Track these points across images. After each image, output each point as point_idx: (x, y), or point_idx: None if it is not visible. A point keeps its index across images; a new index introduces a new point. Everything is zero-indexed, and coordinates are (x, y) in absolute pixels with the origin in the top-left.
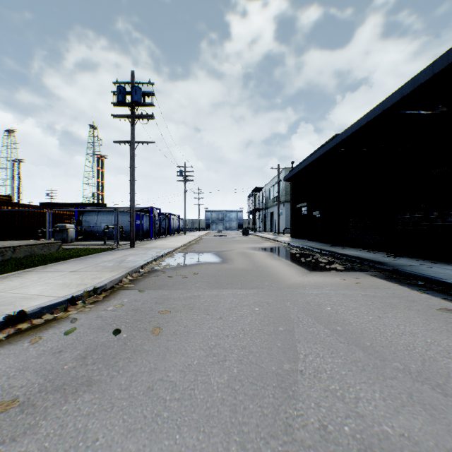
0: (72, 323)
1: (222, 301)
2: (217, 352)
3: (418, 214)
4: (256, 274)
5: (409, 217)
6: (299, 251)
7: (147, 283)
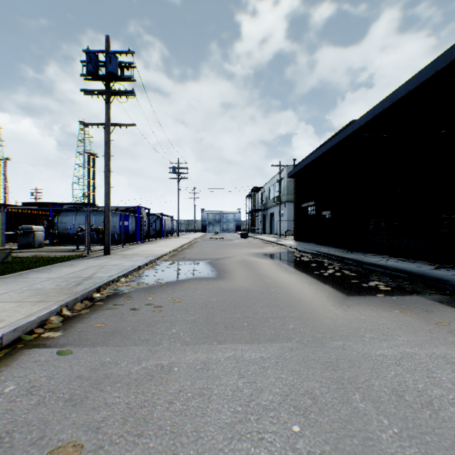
0: None
1: (214, 388)
2: None
3: None
4: (269, 301)
5: None
6: (312, 258)
7: (89, 326)
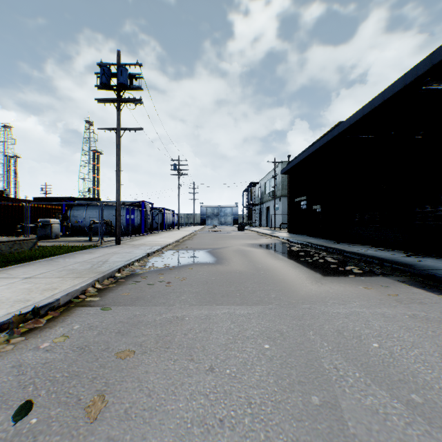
0: None
1: (214, 328)
2: None
3: None
4: (258, 280)
5: (431, 211)
6: (301, 248)
7: (118, 295)
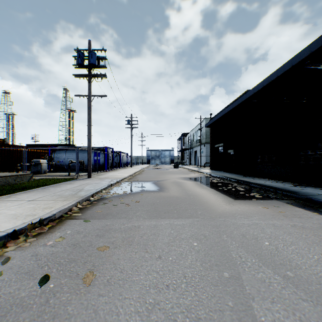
0: (2, 264)
1: (160, 233)
2: (156, 318)
3: (319, 151)
4: (189, 202)
5: (311, 154)
6: (219, 180)
7: (93, 212)
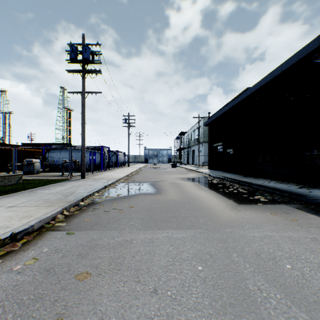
0: None
1: (156, 250)
2: None
3: None
4: (189, 207)
5: (317, 154)
6: (219, 181)
7: (81, 220)
